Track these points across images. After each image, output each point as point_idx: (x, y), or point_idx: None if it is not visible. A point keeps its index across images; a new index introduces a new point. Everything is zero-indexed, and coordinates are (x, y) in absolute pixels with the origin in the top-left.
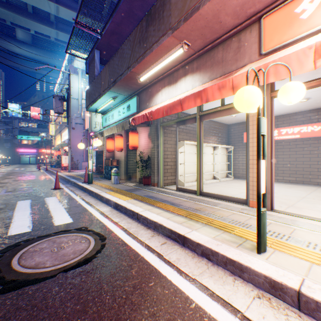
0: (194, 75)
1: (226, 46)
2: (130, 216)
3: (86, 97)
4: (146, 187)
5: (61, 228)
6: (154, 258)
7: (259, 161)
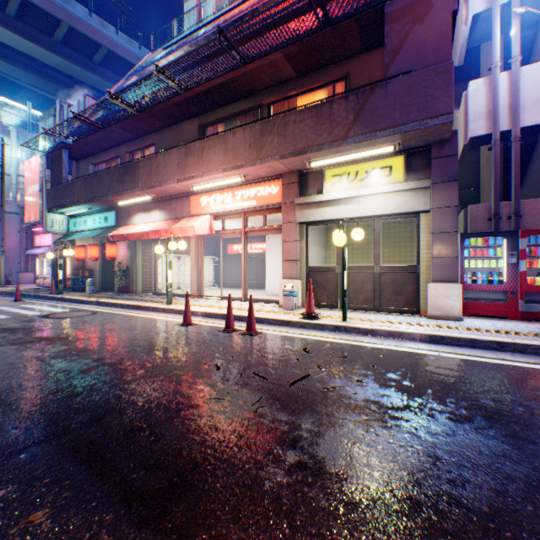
0: (162, 212)
1: (178, 202)
2: (111, 306)
3: (48, 196)
4: (126, 294)
5: (65, 312)
6: (125, 312)
7: (168, 271)
